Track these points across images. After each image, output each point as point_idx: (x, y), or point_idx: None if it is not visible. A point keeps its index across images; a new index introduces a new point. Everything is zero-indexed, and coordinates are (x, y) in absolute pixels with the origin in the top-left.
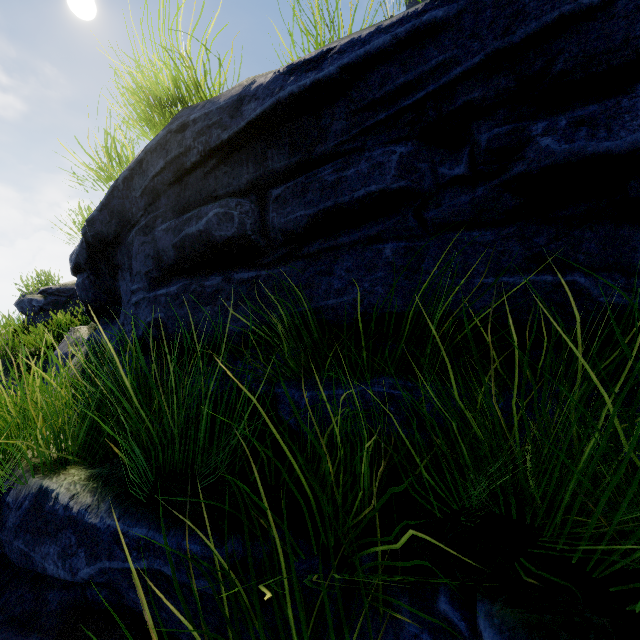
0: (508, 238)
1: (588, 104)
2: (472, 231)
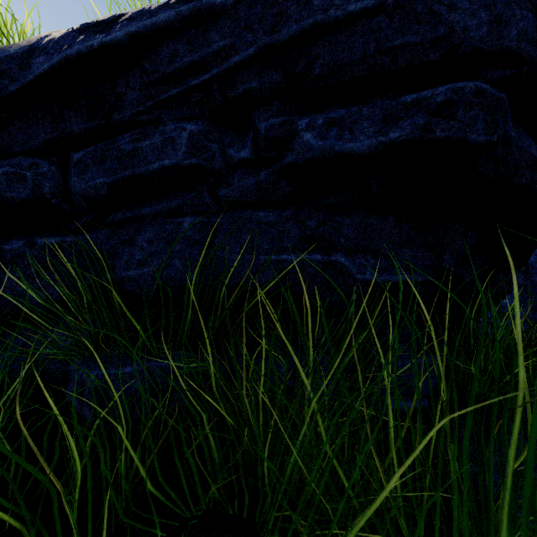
0: (287, 220)
1: (340, 108)
2: (258, 211)
